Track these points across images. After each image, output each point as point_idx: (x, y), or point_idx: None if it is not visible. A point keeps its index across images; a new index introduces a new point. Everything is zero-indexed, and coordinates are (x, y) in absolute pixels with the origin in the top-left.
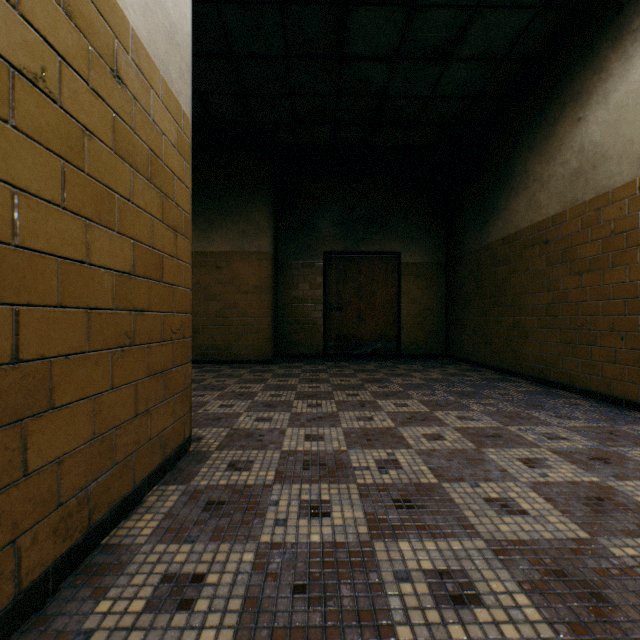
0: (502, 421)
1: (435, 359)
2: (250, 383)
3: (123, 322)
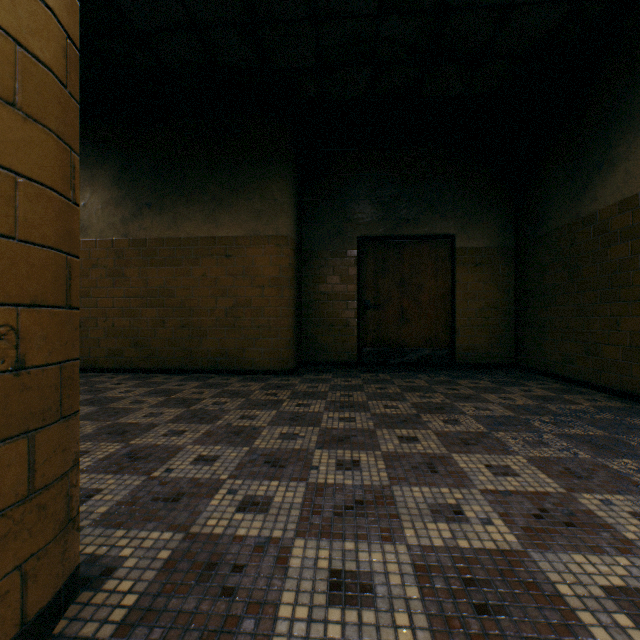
0: None
1: (503, 371)
2: (257, 408)
3: None
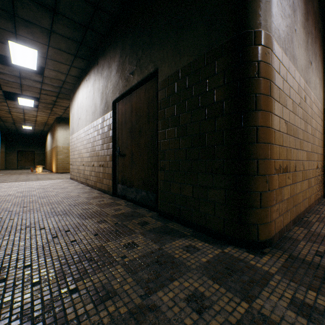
0: None
1: None
2: (3, 170)
3: None
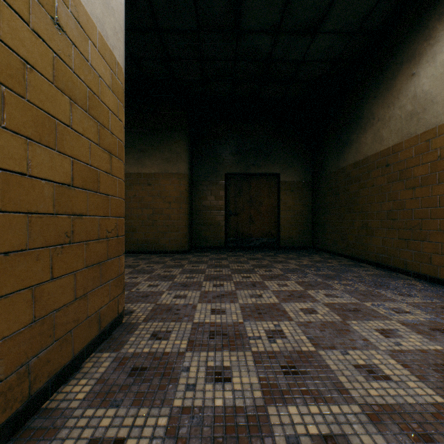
0: (359, 298)
1: (304, 250)
2: (171, 268)
3: (63, 224)
